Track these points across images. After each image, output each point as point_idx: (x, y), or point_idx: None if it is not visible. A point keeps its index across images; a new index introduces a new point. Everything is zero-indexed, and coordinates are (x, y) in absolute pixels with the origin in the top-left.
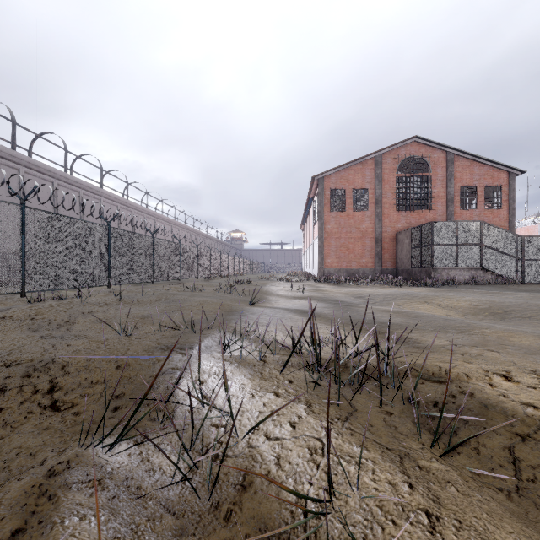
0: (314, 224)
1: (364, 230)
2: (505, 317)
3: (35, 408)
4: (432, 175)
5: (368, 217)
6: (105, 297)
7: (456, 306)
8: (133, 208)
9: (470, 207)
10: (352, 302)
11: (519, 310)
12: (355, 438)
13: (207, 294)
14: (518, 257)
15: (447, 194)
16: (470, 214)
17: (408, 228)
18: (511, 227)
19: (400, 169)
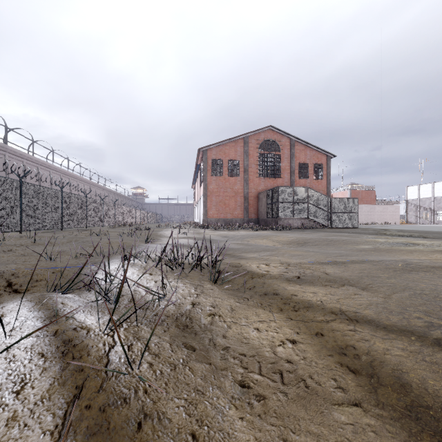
0: (200, 184)
1: (236, 191)
2: (304, 245)
3: (4, 292)
4: (281, 153)
5: (239, 181)
6: (19, 240)
7: (280, 240)
8: (39, 164)
9: (306, 177)
10: (219, 240)
11: (312, 241)
12: (182, 282)
13: (111, 237)
14: (328, 211)
15: (291, 167)
16: (304, 182)
17: (265, 190)
18: (328, 191)
19: (262, 147)
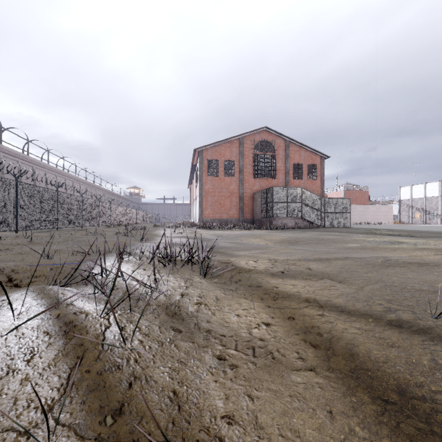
0: (196, 184)
1: (232, 191)
2: (295, 244)
3: (5, 287)
4: (276, 154)
5: (234, 181)
6: (15, 240)
7: (273, 239)
8: (34, 164)
9: (301, 178)
10: (213, 239)
11: (303, 240)
12: (173, 276)
13: (107, 237)
14: (322, 211)
15: (285, 168)
16: (299, 182)
17: (260, 190)
18: (322, 192)
19: (257, 148)
